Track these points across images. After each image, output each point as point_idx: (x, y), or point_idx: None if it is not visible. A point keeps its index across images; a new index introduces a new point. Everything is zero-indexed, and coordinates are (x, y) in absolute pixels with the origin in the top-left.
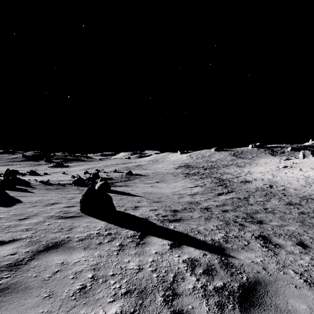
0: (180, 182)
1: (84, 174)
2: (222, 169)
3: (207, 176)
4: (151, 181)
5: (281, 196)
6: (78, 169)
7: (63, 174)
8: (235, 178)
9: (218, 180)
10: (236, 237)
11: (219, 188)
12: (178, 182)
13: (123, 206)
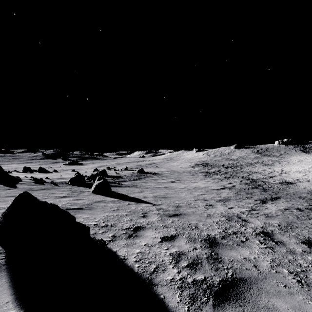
0: (201, 183)
1: (92, 172)
2: (246, 168)
3: (232, 175)
4: (165, 180)
5: None
6: (90, 167)
7: (72, 172)
8: (270, 179)
9: (249, 181)
10: None
11: (255, 191)
12: (198, 182)
13: (114, 226)
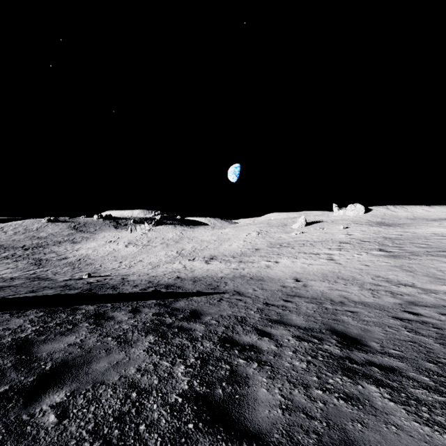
0: None
1: None
2: (50, 248)
3: (24, 258)
4: None
5: (76, 265)
6: None
7: None
8: (57, 257)
9: (36, 261)
10: (18, 280)
11: (31, 267)
12: None
13: None
